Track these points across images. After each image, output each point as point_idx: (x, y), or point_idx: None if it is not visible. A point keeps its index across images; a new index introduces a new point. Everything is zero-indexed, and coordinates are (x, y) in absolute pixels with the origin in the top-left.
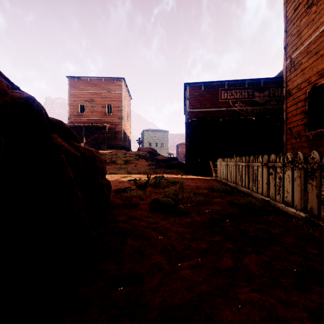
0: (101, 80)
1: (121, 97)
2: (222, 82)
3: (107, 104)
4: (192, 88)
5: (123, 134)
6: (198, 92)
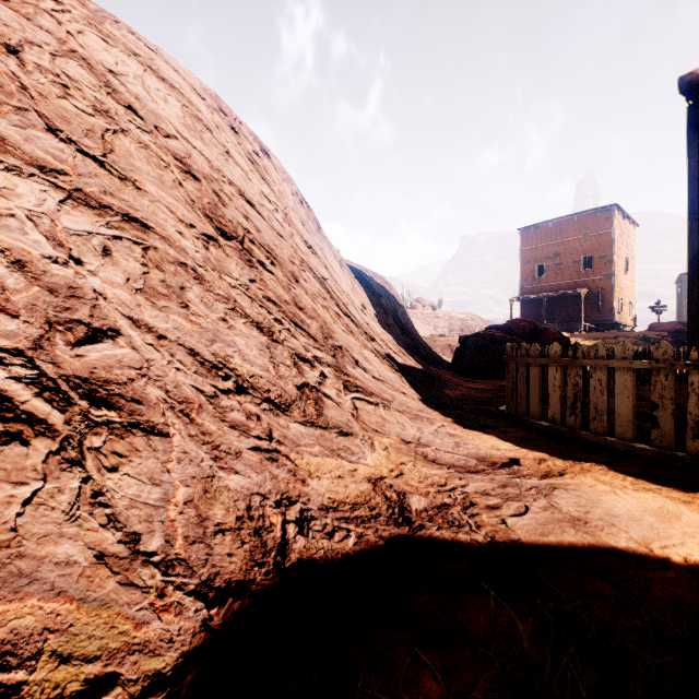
0: (572, 220)
1: (610, 239)
2: None
3: (582, 256)
4: None
5: (615, 302)
6: None
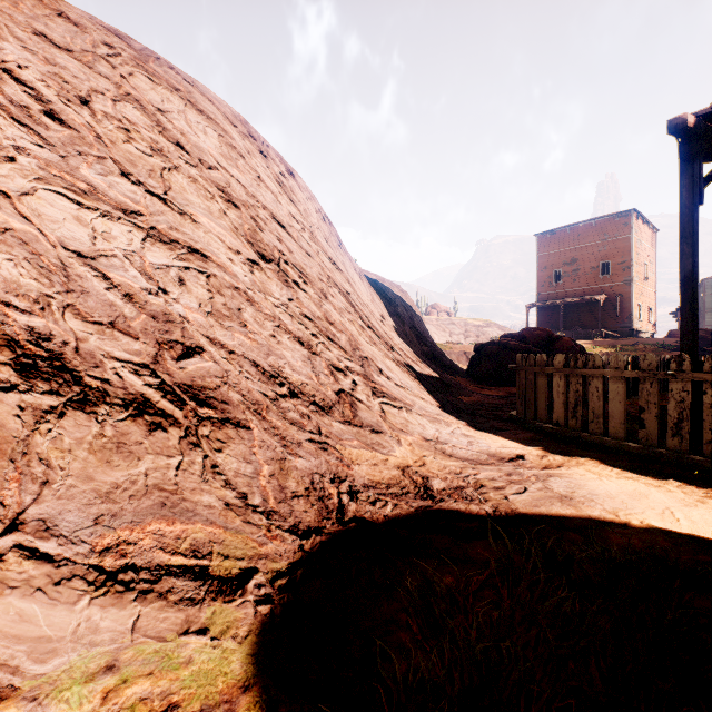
0: (589, 225)
1: (628, 244)
2: None
3: (600, 262)
4: None
5: (634, 309)
6: None
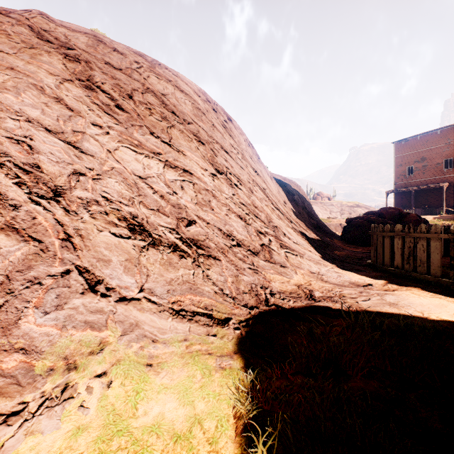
0: (435, 133)
1: None
2: None
3: (444, 159)
4: None
5: None
6: None
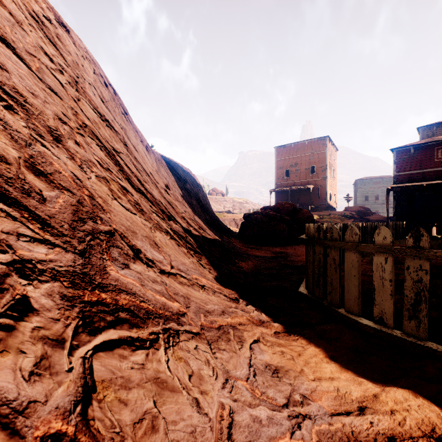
0: (304, 144)
1: (325, 156)
2: (438, 141)
3: (310, 166)
4: (400, 152)
5: (327, 194)
6: (406, 155)
